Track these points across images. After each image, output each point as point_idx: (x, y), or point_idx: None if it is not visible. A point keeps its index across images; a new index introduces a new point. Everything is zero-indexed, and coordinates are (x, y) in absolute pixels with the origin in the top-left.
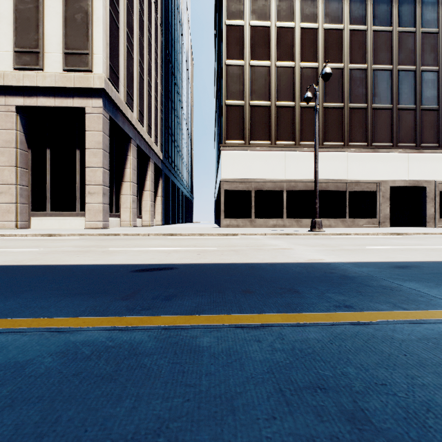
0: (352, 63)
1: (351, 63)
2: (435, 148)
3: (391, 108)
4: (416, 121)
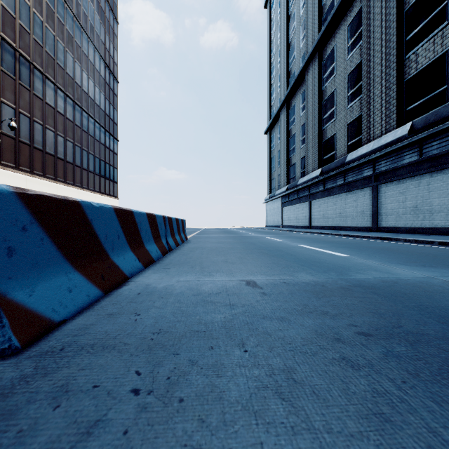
0: None
1: None
2: (42, 176)
3: (15, 139)
4: (31, 154)
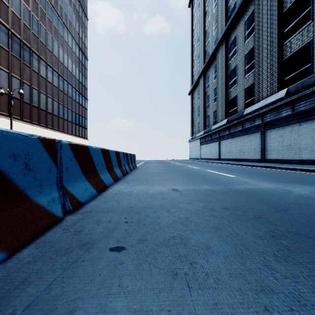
0: (1, 66)
1: (0, 65)
2: (38, 125)
3: (20, 100)
4: (30, 110)
